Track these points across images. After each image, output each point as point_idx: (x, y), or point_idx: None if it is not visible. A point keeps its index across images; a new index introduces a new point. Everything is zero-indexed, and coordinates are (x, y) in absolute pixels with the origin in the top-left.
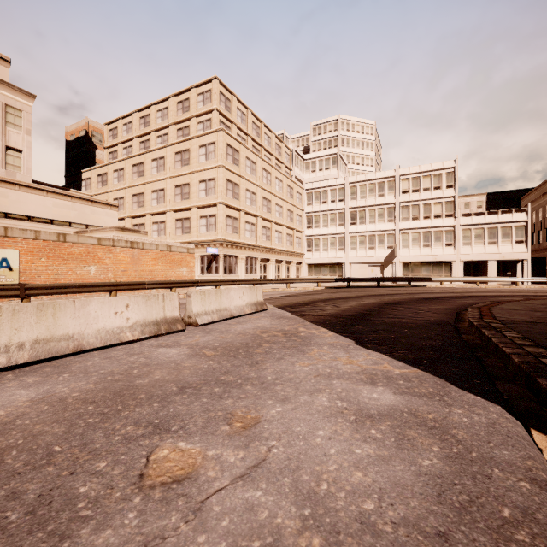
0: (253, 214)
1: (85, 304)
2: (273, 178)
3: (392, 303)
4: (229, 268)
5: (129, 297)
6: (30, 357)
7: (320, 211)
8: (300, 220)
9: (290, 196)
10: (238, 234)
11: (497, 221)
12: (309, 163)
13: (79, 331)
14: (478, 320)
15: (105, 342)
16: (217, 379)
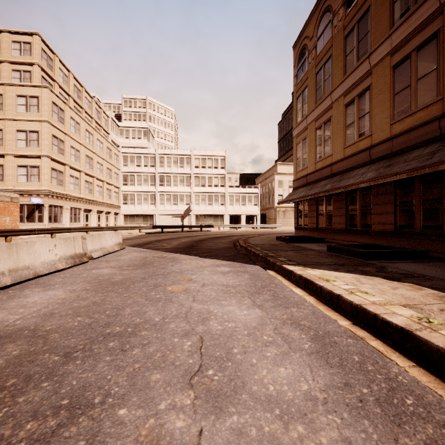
0: (77, 169)
1: (33, 244)
2: (94, 139)
3: (200, 240)
4: (54, 218)
5: (56, 239)
6: (11, 281)
7: (135, 172)
8: (117, 177)
9: (109, 156)
10: (63, 186)
11: (245, 192)
12: (124, 130)
13: (31, 263)
14: (244, 244)
15: (49, 270)
16: (154, 274)
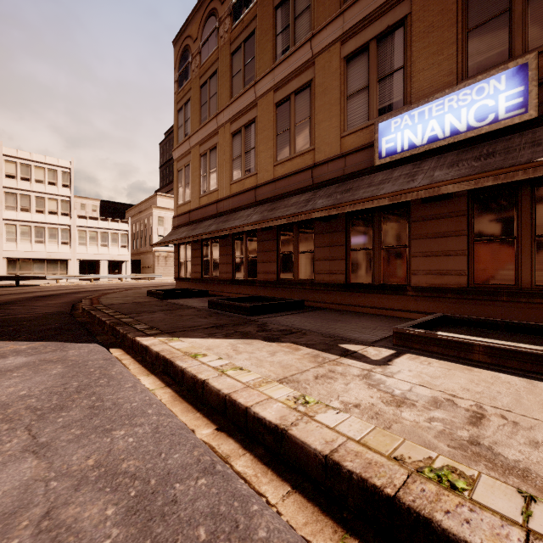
0: None
1: None
2: None
3: (1, 304)
4: None
5: None
6: None
7: None
8: None
9: None
10: None
11: (108, 227)
12: None
13: None
14: (89, 306)
15: None
16: None
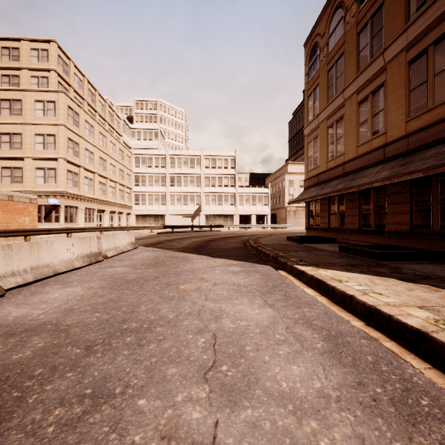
0: (91, 170)
1: (52, 243)
2: (108, 141)
3: (210, 240)
4: (70, 218)
5: (73, 238)
6: (33, 278)
7: (146, 173)
8: (129, 178)
9: (121, 158)
10: (78, 187)
11: (255, 192)
12: (135, 132)
13: (51, 261)
14: (255, 244)
15: (67, 268)
16: (167, 273)
